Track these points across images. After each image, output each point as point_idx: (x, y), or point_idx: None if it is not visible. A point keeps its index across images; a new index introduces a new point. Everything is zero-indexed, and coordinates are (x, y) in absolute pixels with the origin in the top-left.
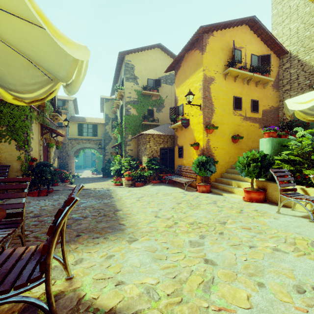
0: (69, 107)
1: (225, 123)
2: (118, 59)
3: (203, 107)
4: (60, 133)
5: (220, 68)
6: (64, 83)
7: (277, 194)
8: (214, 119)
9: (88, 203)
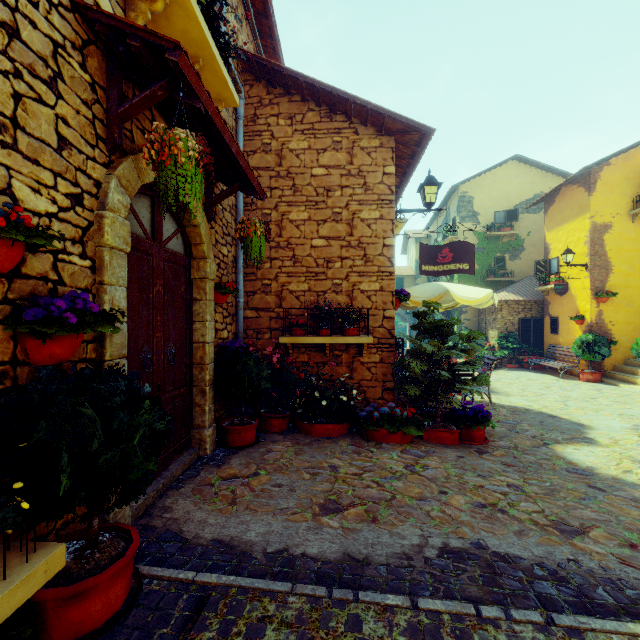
0: None
1: (633, 286)
2: (449, 192)
3: (590, 267)
4: None
5: (622, 208)
6: None
7: None
8: (611, 282)
9: None
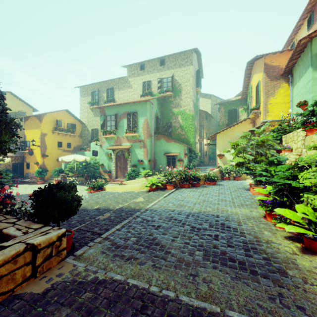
0: None
1: (53, 153)
2: None
3: (41, 147)
4: None
5: (50, 129)
6: None
7: None
8: (47, 152)
9: None
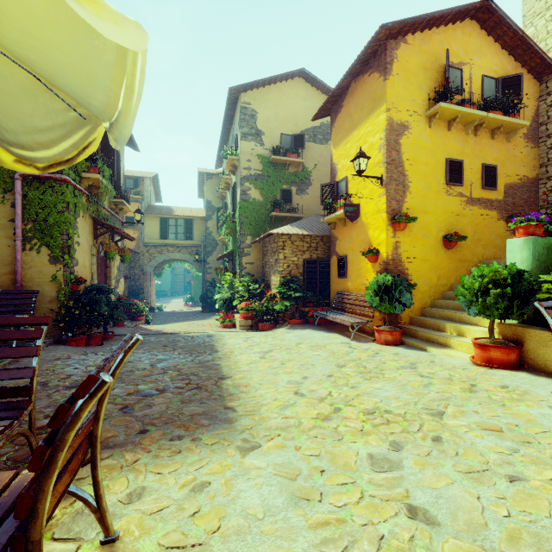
0: (145, 189)
1: (430, 212)
2: (229, 101)
3: (386, 180)
4: (126, 234)
5: (419, 106)
6: (107, 122)
7: (549, 352)
8: (408, 203)
9: (171, 362)
